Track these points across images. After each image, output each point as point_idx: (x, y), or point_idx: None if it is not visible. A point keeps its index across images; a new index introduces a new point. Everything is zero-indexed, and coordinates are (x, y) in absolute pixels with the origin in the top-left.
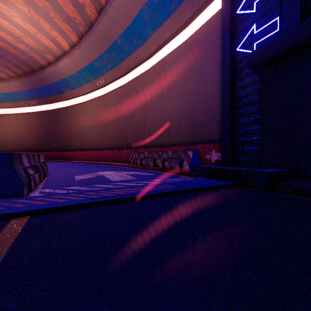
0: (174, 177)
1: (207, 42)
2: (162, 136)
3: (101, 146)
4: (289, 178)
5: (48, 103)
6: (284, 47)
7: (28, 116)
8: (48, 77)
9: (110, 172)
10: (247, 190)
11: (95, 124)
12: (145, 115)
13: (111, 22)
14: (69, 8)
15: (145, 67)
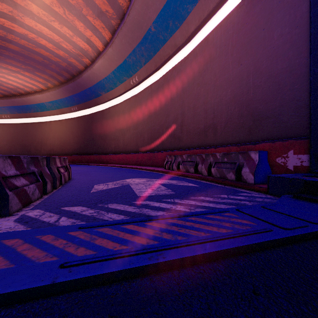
0: (230, 192)
1: None
2: (204, 134)
3: (135, 149)
4: None
5: (86, 108)
6: None
7: (70, 121)
8: (86, 82)
9: (139, 180)
10: None
11: (129, 126)
12: (183, 111)
13: (144, 6)
14: (100, 0)
15: (183, 55)
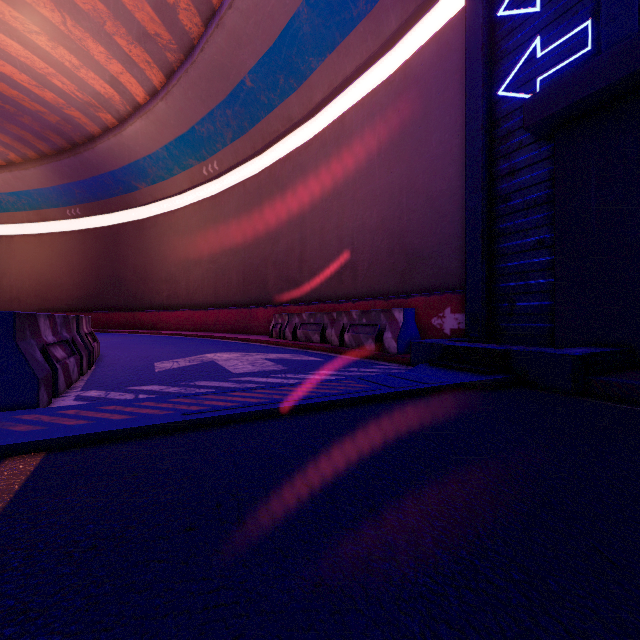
0: (364, 365)
1: (434, 79)
2: (338, 279)
3: (213, 302)
4: (616, 368)
5: (103, 213)
6: (605, 84)
7: (63, 239)
8: (104, 160)
9: (230, 355)
10: (526, 394)
11: (199, 255)
12: (303, 235)
13: (232, 41)
14: (145, 14)
15: (303, 136)
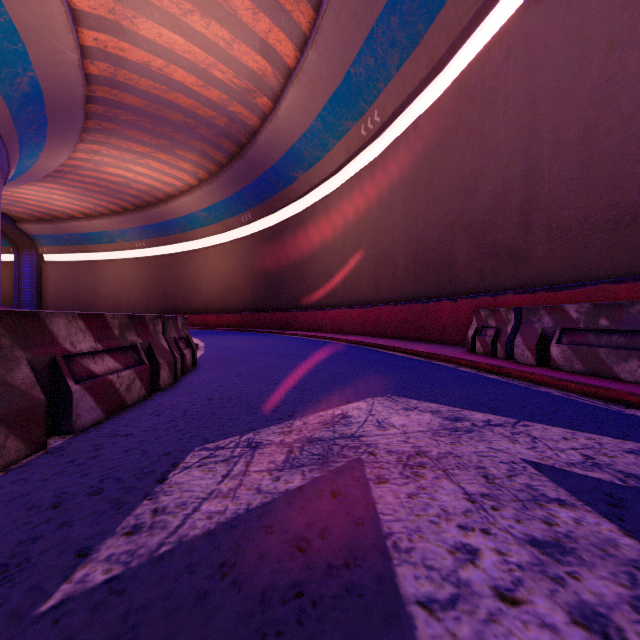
0: None
1: None
2: None
3: (372, 297)
4: None
5: (268, 213)
6: None
7: (240, 245)
8: (265, 154)
9: (407, 417)
10: None
11: (356, 241)
12: (532, 163)
13: None
14: None
15: None
